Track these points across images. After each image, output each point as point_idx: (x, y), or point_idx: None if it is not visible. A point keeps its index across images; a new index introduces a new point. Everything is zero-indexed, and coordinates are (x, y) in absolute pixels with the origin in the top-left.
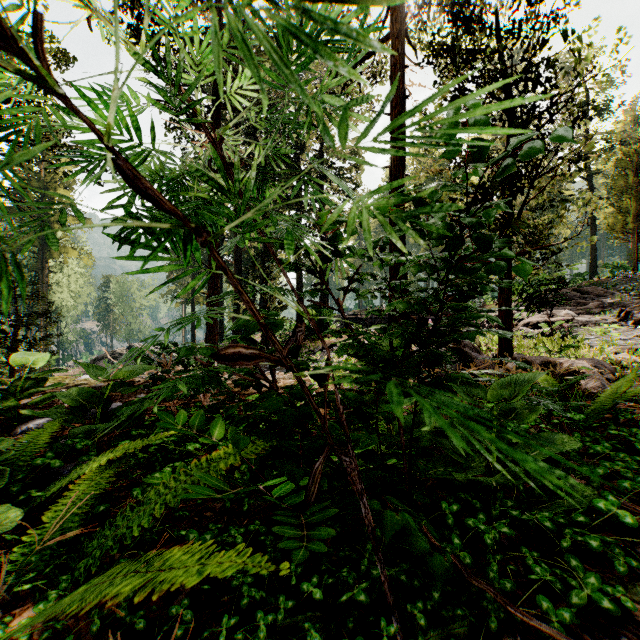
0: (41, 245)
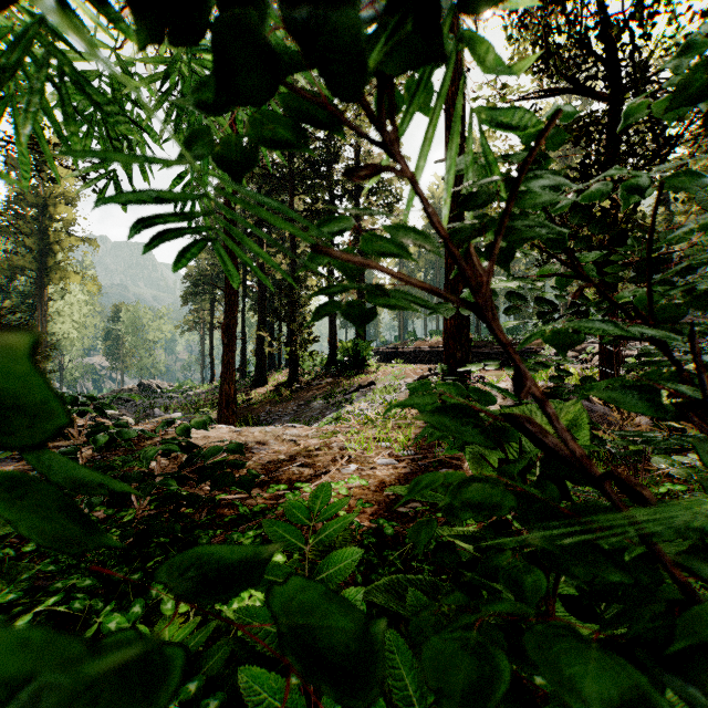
0: (39, 269)
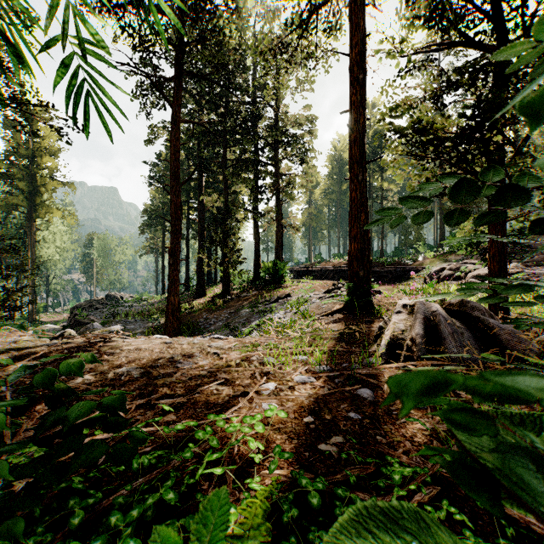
0: (29, 206)
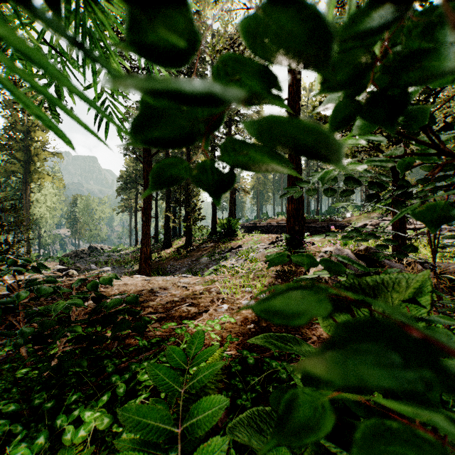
0: (25, 172)
